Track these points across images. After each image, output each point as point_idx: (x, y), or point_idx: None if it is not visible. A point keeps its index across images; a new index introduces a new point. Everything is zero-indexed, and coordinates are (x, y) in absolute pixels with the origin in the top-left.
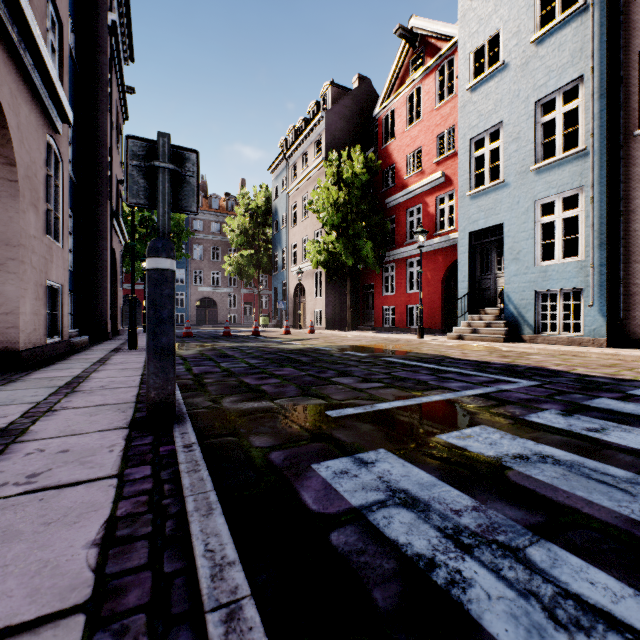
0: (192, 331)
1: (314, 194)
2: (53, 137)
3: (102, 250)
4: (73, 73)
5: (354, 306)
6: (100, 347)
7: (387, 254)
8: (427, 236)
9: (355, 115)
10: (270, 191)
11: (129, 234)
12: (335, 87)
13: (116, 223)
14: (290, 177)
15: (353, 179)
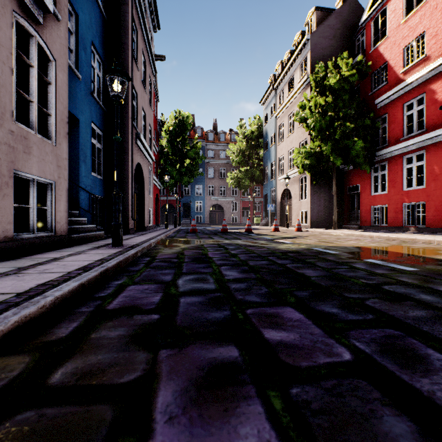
0: (202, 228)
1: (300, 106)
2: (31, 24)
3: (125, 162)
4: (101, 20)
5: (338, 206)
6: (100, 242)
7: (377, 153)
8: (433, 126)
9: (339, 31)
10: (261, 120)
11: (164, 161)
12: (319, 11)
13: (140, 143)
14: (277, 103)
15: (341, 83)
